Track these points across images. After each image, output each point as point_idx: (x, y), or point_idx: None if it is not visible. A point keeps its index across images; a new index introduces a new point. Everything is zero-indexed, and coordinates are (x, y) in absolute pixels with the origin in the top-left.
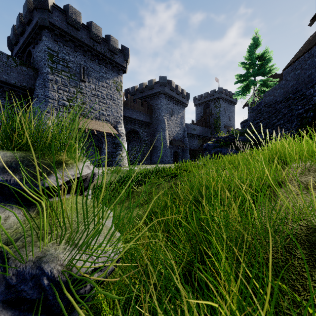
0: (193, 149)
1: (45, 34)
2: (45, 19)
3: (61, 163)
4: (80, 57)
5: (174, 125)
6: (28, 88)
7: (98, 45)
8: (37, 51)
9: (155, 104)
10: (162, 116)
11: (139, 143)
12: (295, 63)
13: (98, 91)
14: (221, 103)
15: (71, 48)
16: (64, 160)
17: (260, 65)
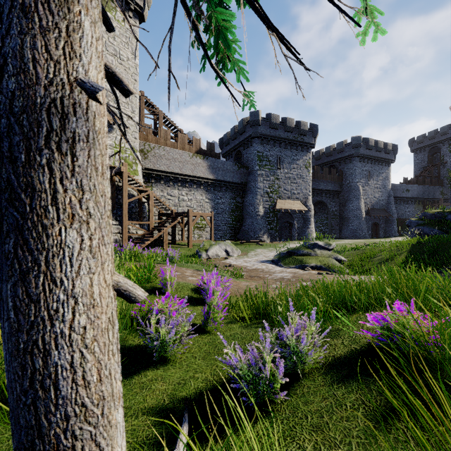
0: (405, 219)
1: (255, 142)
2: (257, 132)
3: (331, 244)
4: (277, 149)
5: (373, 191)
6: (243, 182)
7: (291, 133)
8: (247, 153)
9: (346, 169)
10: (355, 182)
11: (326, 215)
12: None
13: (290, 173)
14: None
15: (271, 144)
16: (331, 243)
17: None
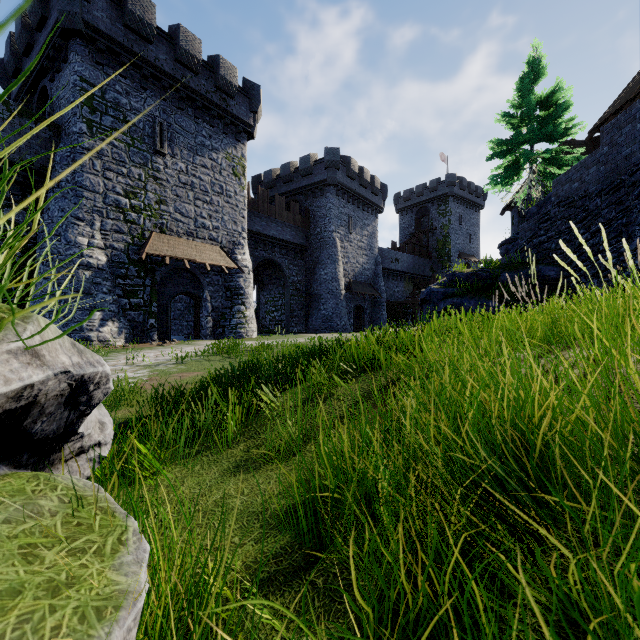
0: (395, 301)
1: (75, 49)
2: (75, 15)
3: None
4: (154, 101)
5: (356, 251)
6: (38, 166)
7: (194, 76)
8: (59, 87)
9: (316, 207)
10: (330, 231)
11: (283, 289)
12: (634, 104)
13: (194, 176)
14: (453, 206)
15: (134, 80)
16: None
17: (545, 118)
